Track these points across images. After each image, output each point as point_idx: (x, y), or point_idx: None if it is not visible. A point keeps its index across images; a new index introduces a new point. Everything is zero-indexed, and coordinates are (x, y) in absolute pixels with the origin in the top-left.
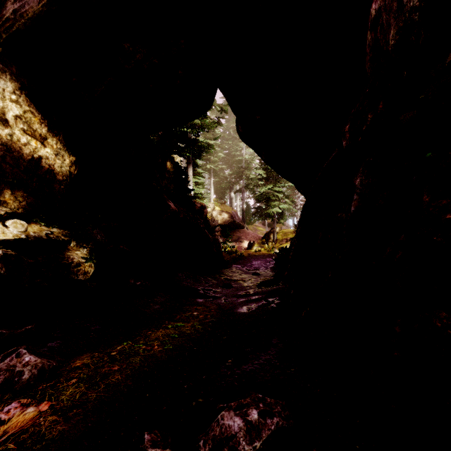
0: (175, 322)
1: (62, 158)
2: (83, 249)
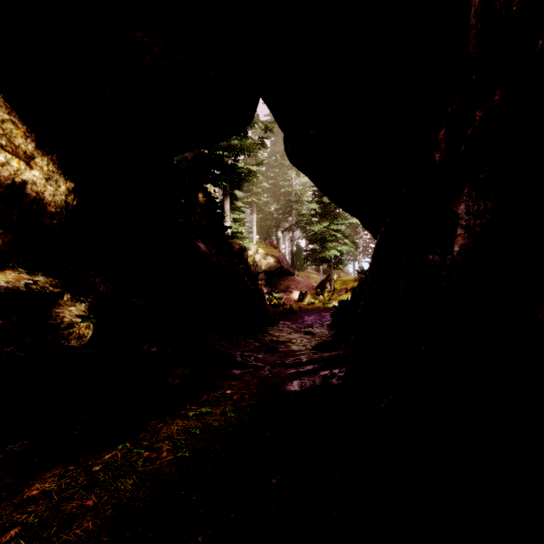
0: (199, 406)
1: (55, 184)
2: (80, 304)
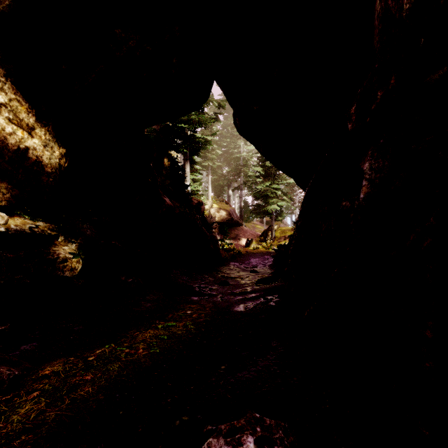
0: (166, 321)
1: (51, 150)
2: (71, 245)
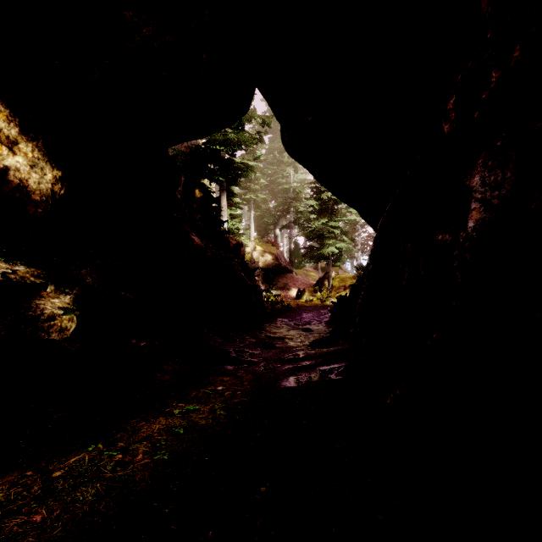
0: (186, 403)
1: (41, 172)
2: (64, 296)
